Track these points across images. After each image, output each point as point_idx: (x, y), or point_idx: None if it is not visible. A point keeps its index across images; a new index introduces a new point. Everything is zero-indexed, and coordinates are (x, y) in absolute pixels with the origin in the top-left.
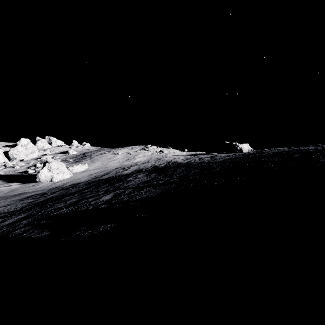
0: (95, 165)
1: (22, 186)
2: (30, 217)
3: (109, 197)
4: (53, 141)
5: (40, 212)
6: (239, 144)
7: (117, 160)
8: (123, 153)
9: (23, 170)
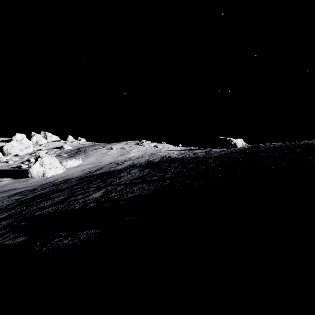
0: (89, 160)
1: (13, 182)
2: (11, 217)
3: (100, 194)
4: (48, 136)
5: (24, 210)
6: (233, 139)
7: (111, 155)
8: (117, 148)
9: (16, 165)
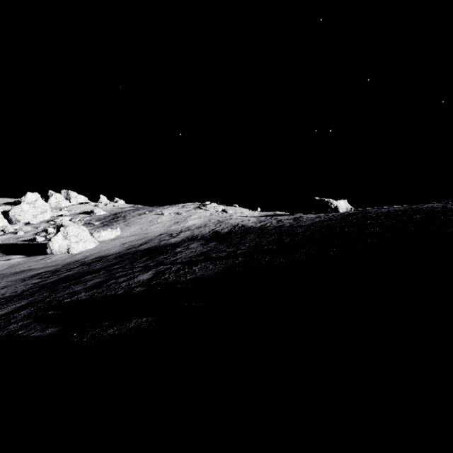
0: (130, 230)
1: (26, 260)
2: (32, 305)
3: (148, 276)
4: (72, 196)
5: (48, 297)
6: (333, 201)
7: (162, 223)
8: (170, 213)
9: (29, 237)
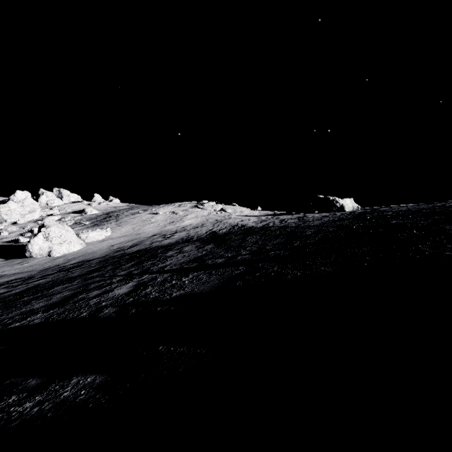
0: (122, 230)
1: (2, 264)
2: None
3: (127, 289)
4: (65, 195)
5: None
6: (339, 199)
7: (156, 222)
8: (165, 213)
9: (12, 238)
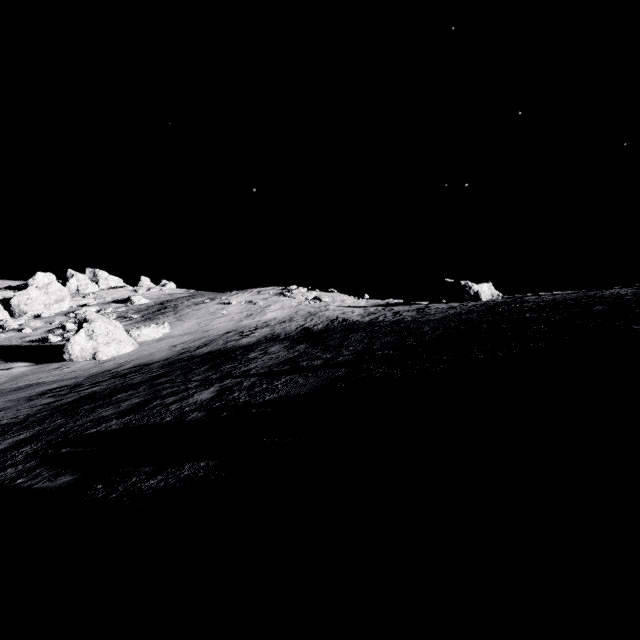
0: (184, 326)
1: (35, 370)
2: (40, 439)
3: (210, 394)
4: (101, 278)
5: (64, 426)
6: (473, 284)
7: (229, 316)
8: (240, 302)
9: (38, 336)
